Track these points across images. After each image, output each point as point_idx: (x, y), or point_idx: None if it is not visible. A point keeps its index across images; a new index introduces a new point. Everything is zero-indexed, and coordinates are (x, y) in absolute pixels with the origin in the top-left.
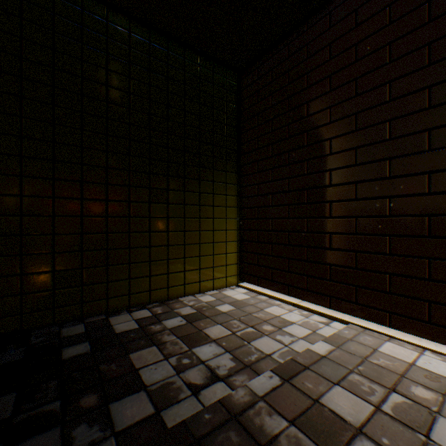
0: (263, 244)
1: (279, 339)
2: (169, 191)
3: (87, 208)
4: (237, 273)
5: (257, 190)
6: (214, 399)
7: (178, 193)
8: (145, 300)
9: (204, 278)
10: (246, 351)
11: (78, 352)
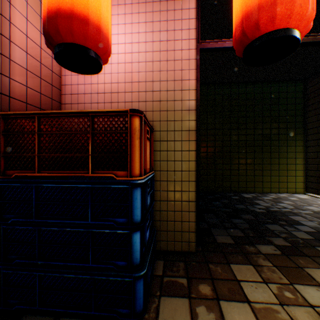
0: (319, 172)
1: (319, 208)
2: (262, 147)
3: (231, 155)
4: (303, 187)
5: (316, 143)
6: (285, 210)
7: (266, 147)
8: (251, 191)
9: (280, 186)
10: (300, 207)
11: (235, 197)
